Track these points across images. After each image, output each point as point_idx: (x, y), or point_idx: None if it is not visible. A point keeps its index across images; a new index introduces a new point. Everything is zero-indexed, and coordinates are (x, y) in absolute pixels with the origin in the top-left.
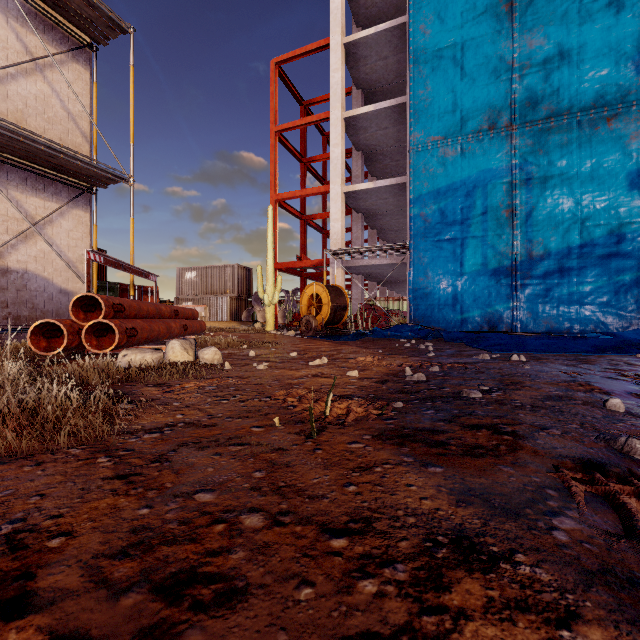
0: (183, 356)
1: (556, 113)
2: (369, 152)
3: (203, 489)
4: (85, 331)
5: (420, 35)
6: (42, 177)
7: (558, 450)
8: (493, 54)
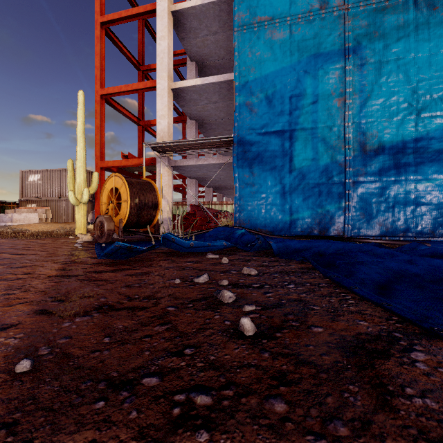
0: None
1: None
2: (203, 63)
3: None
4: None
5: None
6: None
7: None
8: None
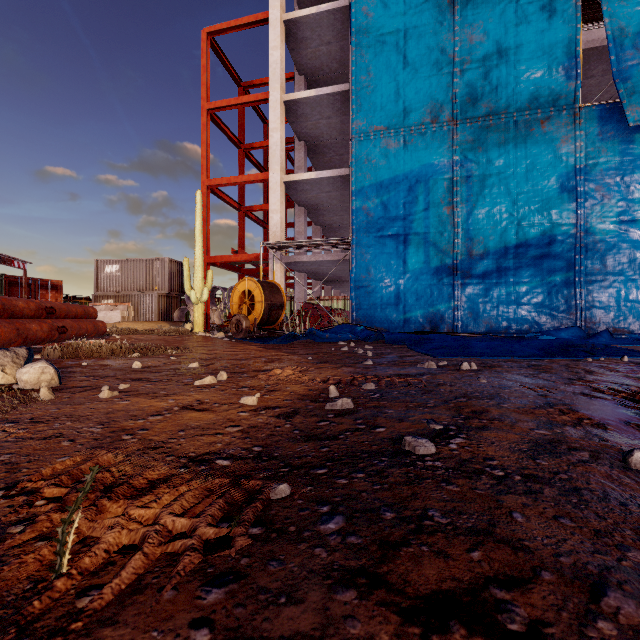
0: None
1: (494, 111)
2: (312, 143)
3: None
4: None
5: (363, 17)
6: None
7: None
8: (435, 45)
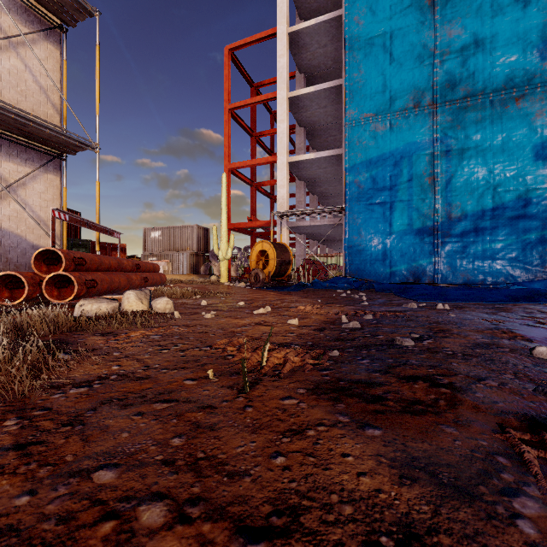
0: (138, 305)
1: (472, 94)
2: (310, 128)
3: (107, 464)
4: (46, 282)
5: (354, 25)
6: (15, 144)
7: (499, 405)
8: (417, 42)
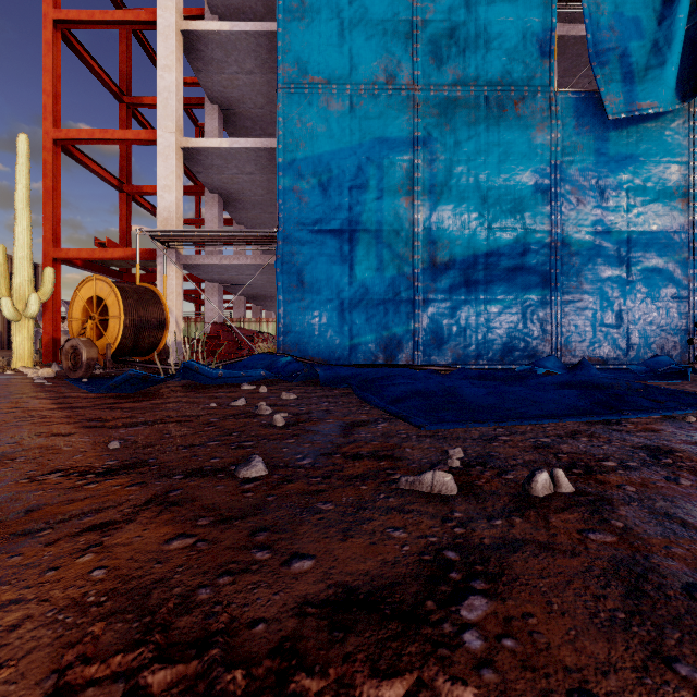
0: None
1: (462, 81)
2: (230, 110)
3: None
4: None
5: None
6: None
7: None
8: None
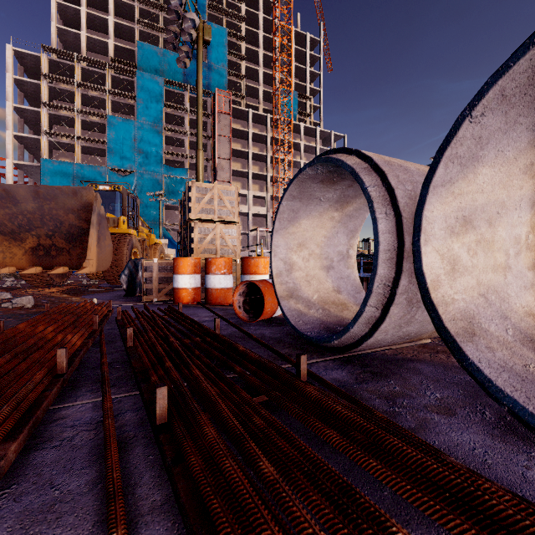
0: None
1: None
2: None
3: None
4: None
5: (45, 181)
6: None
7: None
8: None
